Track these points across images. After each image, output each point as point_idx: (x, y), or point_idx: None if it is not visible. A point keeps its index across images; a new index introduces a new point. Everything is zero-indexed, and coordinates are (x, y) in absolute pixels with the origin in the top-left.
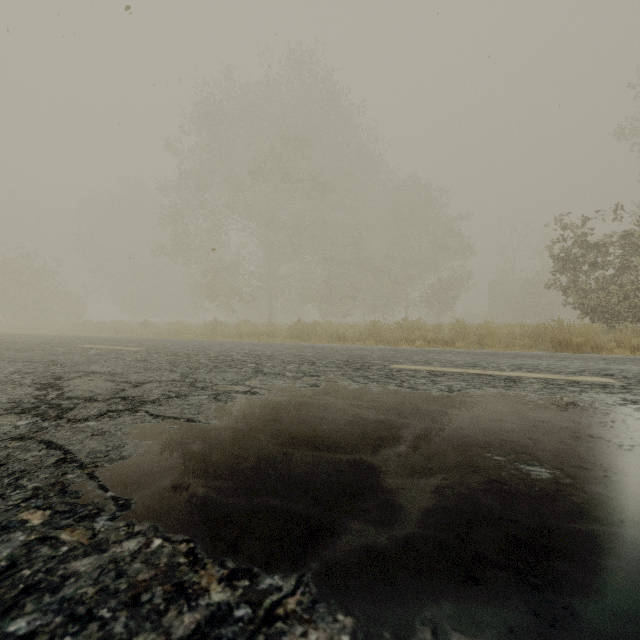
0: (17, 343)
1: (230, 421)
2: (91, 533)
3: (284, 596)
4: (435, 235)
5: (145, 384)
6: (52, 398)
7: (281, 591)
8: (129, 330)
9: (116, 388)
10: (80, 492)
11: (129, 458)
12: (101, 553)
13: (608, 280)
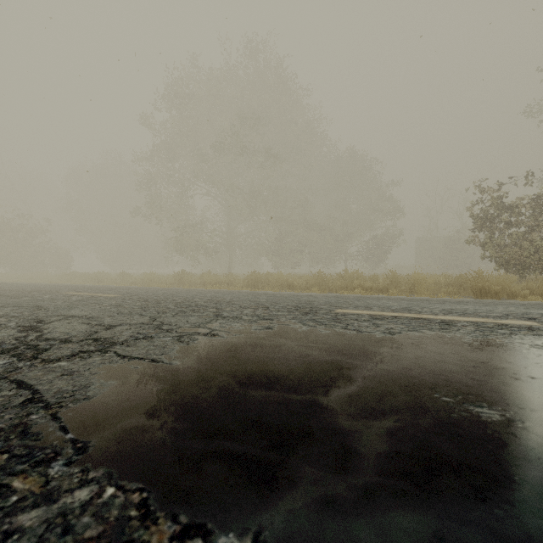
0: (11, 290)
1: (191, 361)
2: (44, 480)
3: None
4: (370, 199)
5: (116, 327)
6: (31, 339)
7: None
8: (109, 280)
9: (90, 330)
10: (41, 434)
11: (93, 398)
12: (50, 504)
13: (520, 237)
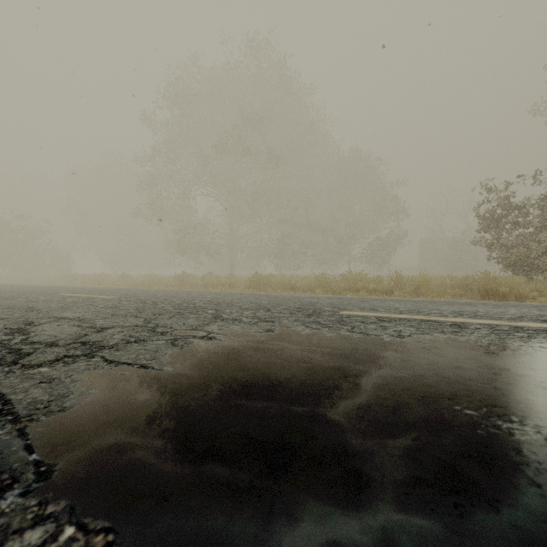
0: (6, 292)
1: (183, 367)
2: None
3: None
4: (374, 200)
5: (108, 329)
6: (15, 343)
7: None
8: (109, 281)
9: (80, 333)
10: (1, 454)
11: (69, 410)
12: None
13: (528, 237)
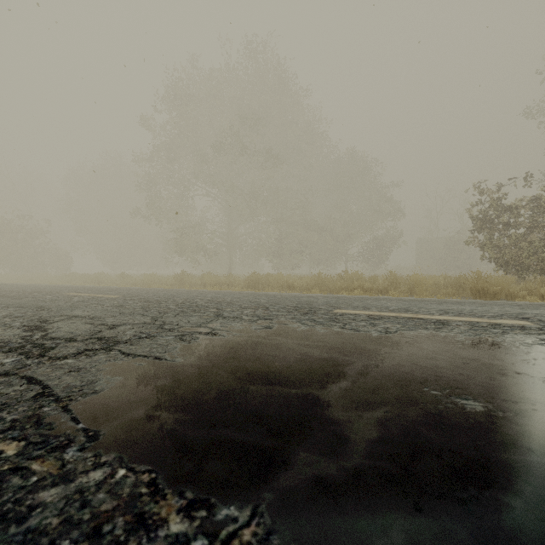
0: (12, 291)
1: (193, 359)
2: (60, 463)
3: (240, 527)
4: (371, 200)
5: (119, 326)
6: (37, 338)
7: (237, 522)
8: (109, 281)
9: (94, 330)
10: (54, 424)
11: (101, 392)
12: (68, 483)
13: (519, 238)
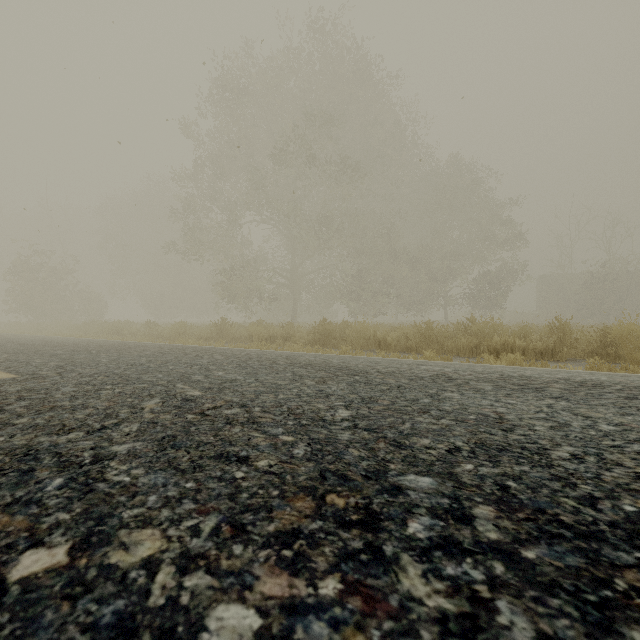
0: None
1: None
2: None
3: None
4: (480, 223)
5: None
6: None
7: None
8: (130, 331)
9: None
10: None
11: None
12: None
13: None
